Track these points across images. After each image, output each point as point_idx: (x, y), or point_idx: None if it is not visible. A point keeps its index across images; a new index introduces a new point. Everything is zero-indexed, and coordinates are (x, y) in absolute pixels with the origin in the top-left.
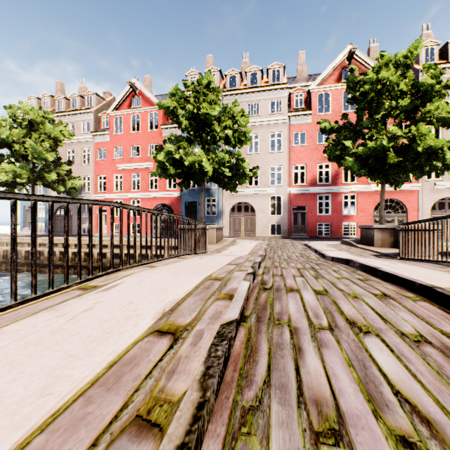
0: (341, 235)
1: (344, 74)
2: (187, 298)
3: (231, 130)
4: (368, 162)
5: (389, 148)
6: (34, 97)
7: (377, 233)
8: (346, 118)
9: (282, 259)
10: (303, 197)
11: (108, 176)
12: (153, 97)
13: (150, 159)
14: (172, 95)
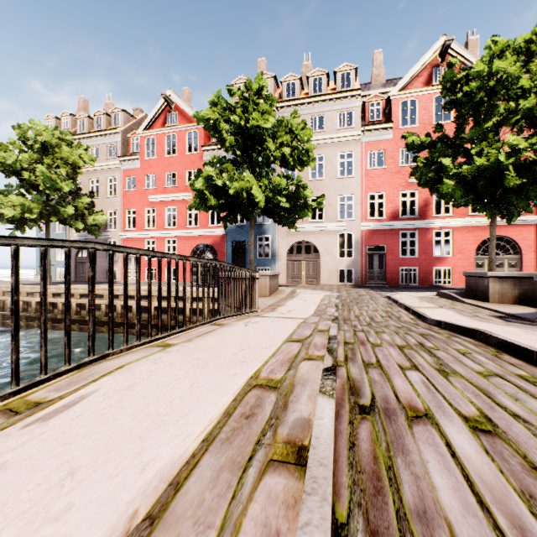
0: (431, 284)
1: (436, 74)
2: (201, 457)
3: (289, 148)
4: (476, 186)
5: (507, 166)
6: (52, 117)
7: (493, 284)
8: (440, 130)
9: (364, 323)
10: (381, 234)
11: (138, 210)
12: (192, 112)
13: (189, 188)
14: (213, 104)
